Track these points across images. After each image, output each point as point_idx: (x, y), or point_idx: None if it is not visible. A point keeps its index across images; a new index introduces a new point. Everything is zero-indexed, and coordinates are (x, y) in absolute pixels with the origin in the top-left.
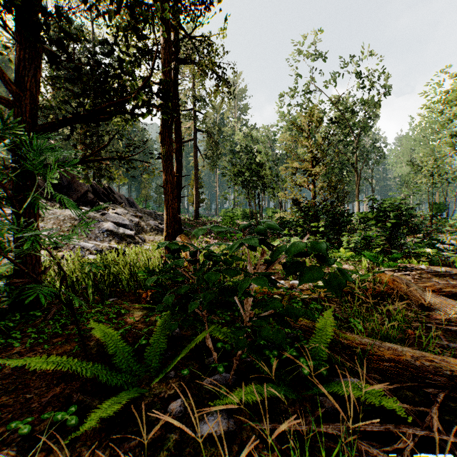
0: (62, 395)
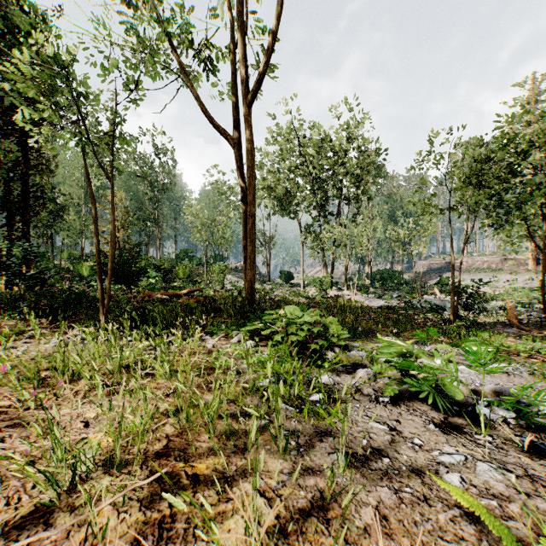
0: None
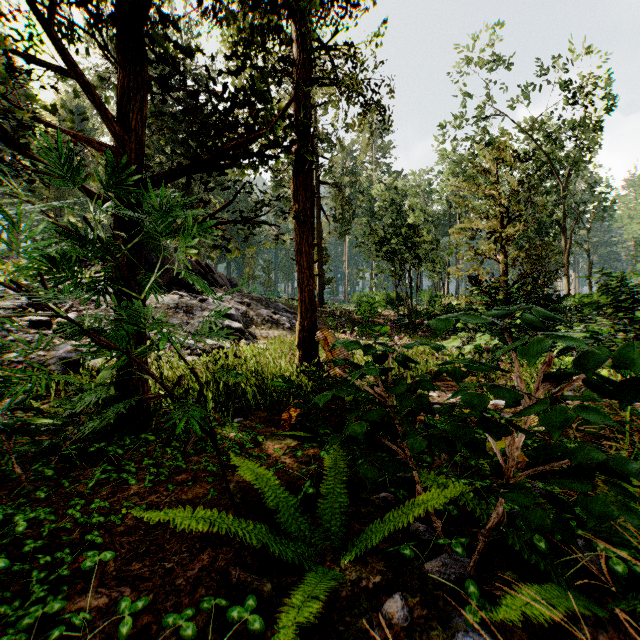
0: (213, 568)
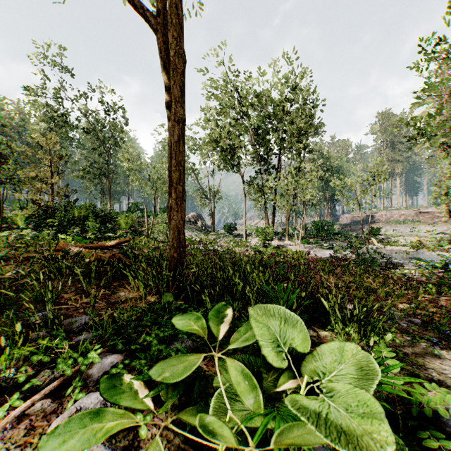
0: None
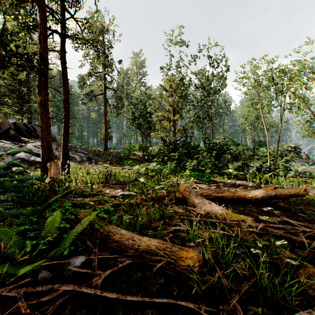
0: None
